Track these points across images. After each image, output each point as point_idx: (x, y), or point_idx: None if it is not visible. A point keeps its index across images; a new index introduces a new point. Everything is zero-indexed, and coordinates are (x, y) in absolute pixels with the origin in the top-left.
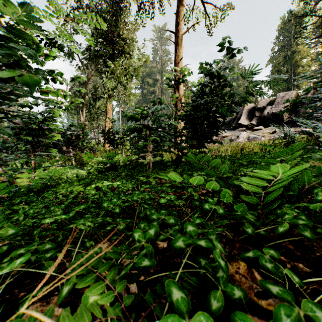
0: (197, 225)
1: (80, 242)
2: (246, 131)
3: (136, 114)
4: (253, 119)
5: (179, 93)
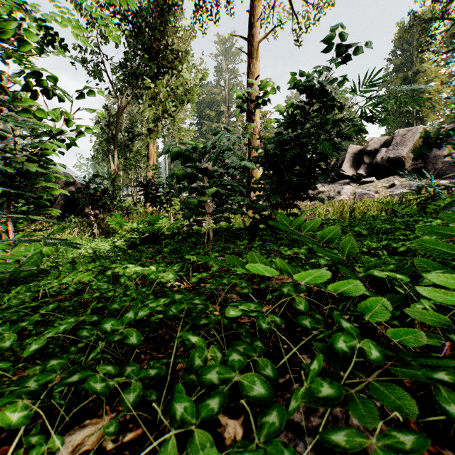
0: (326, 403)
1: (39, 424)
2: (351, 185)
3: (186, 151)
4: (360, 168)
5: (254, 128)
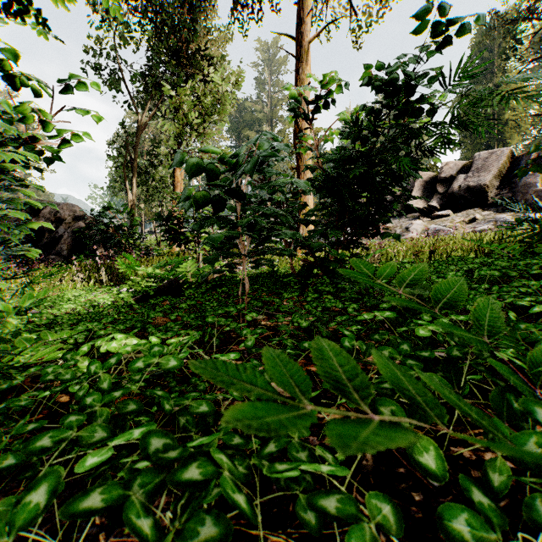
0: None
1: None
2: (422, 219)
3: (209, 163)
4: (433, 199)
5: None
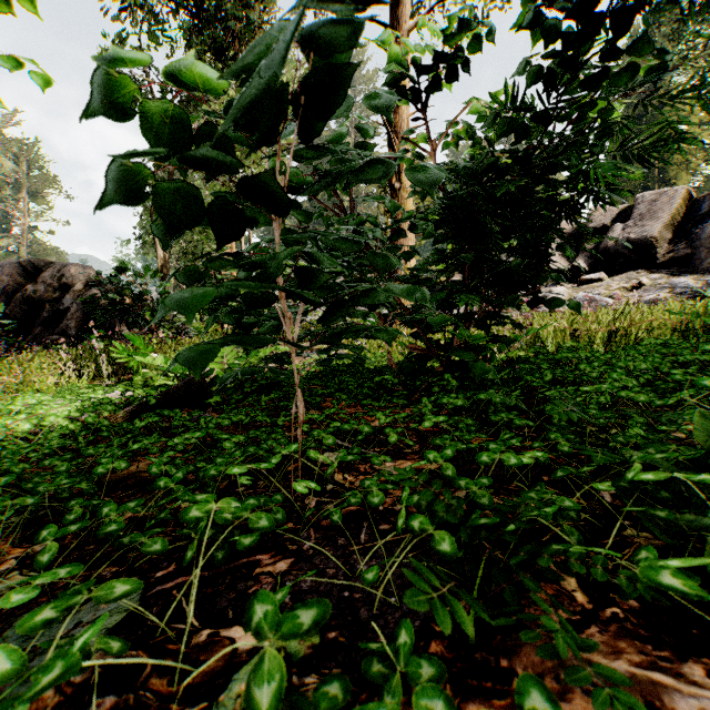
0: None
1: None
2: (563, 285)
3: (205, 123)
4: (578, 257)
5: (401, 184)
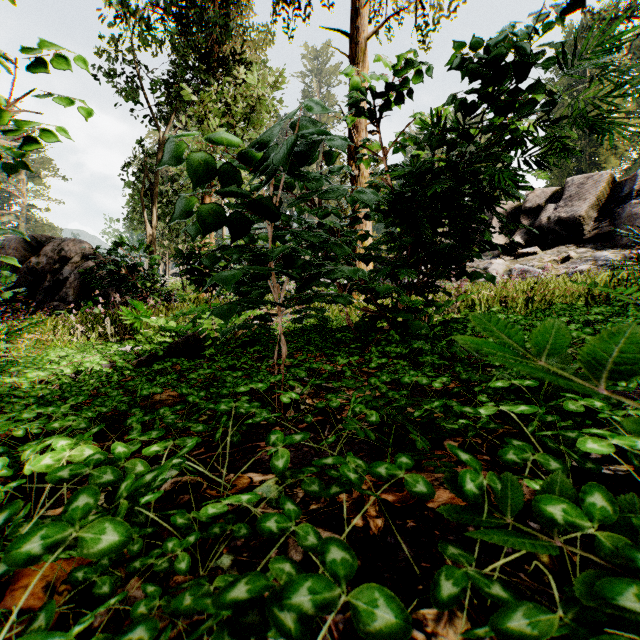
0: None
1: None
2: (503, 258)
3: (225, 163)
4: (516, 233)
5: (360, 171)
